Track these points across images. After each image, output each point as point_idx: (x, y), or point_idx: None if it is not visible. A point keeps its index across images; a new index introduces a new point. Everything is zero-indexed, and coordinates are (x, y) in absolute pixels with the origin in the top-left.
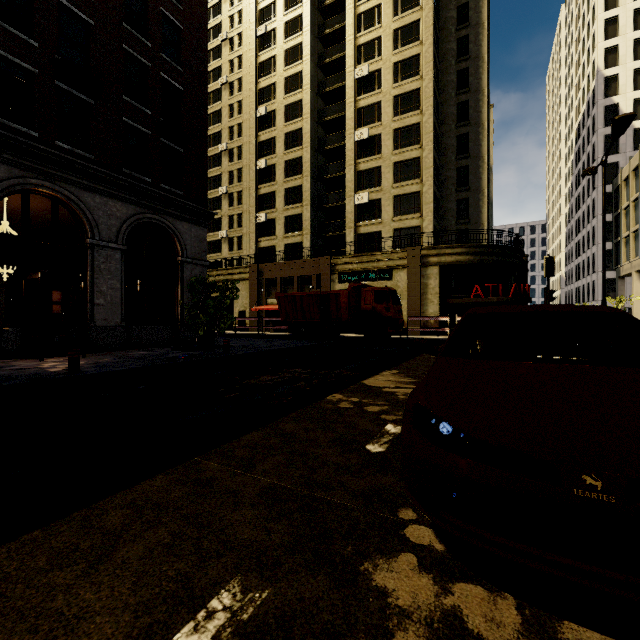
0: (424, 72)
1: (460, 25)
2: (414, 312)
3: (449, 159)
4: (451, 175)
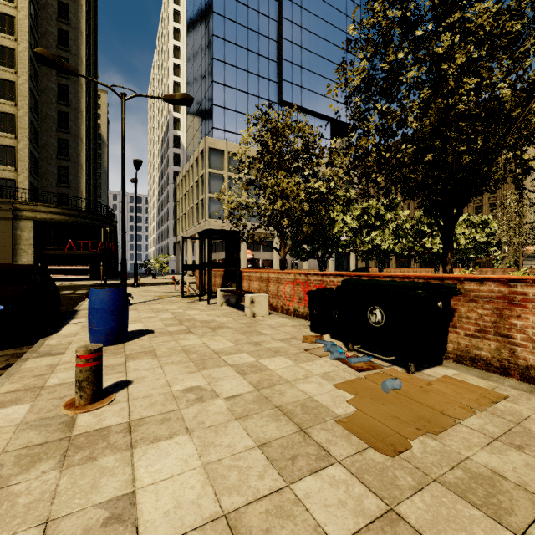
0: (19, 37)
1: (61, 18)
2: (4, 261)
3: (50, 127)
4: (52, 142)
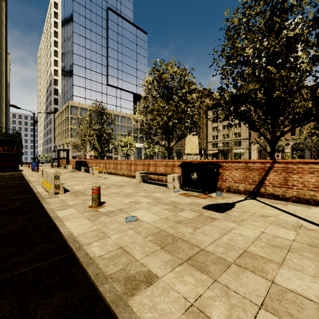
0: None
1: None
2: None
3: None
4: None
